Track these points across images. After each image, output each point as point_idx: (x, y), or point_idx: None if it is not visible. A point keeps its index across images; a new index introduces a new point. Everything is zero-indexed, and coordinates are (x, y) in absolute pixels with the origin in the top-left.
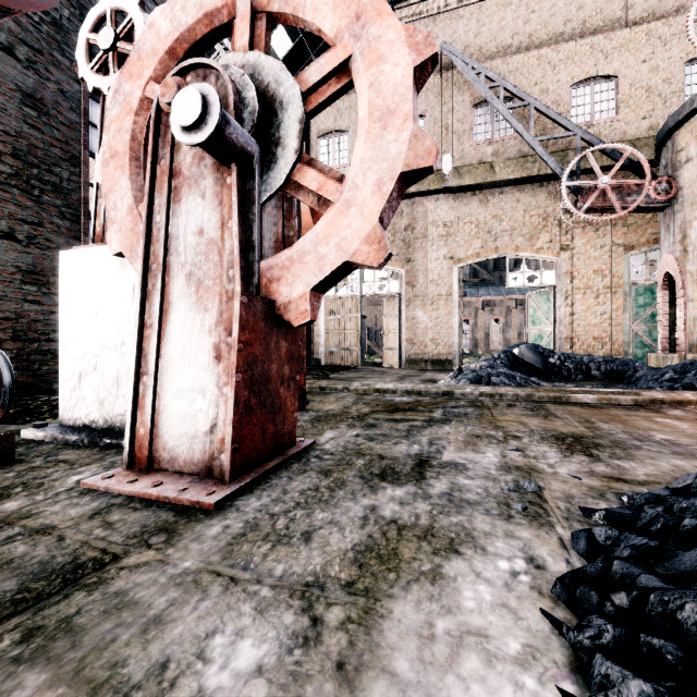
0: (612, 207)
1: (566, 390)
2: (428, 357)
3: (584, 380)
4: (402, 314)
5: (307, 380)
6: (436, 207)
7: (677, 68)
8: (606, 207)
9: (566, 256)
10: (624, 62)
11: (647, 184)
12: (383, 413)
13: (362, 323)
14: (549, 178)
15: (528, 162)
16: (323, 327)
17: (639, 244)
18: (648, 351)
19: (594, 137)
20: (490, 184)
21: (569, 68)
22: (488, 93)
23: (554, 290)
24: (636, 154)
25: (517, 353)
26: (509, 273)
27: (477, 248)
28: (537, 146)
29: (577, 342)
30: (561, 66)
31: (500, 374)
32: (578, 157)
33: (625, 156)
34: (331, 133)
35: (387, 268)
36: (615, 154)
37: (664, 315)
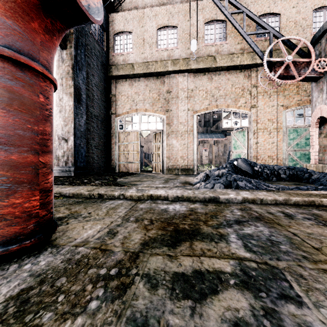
0: (289, 77)
1: (314, 194)
2: (179, 167)
3: (278, 181)
4: (164, 142)
5: (90, 186)
6: (183, 80)
7: (309, 12)
8: (285, 77)
9: (254, 111)
10: (283, 7)
11: (313, 62)
12: (161, 248)
13: (141, 150)
14: (245, 67)
15: (234, 57)
16: (117, 149)
17: (291, 106)
18: (295, 163)
19: (280, 34)
20: (214, 68)
21: (255, 7)
22: (218, 2)
23: (247, 129)
24: (307, 43)
25: (236, 164)
26: (223, 120)
27: (206, 105)
28: (247, 37)
29: (260, 158)
30: (251, 6)
31: (241, 178)
32: (274, 43)
33: (301, 44)
34: (122, 33)
35: (155, 115)
36: (292, 45)
37: (316, 142)
